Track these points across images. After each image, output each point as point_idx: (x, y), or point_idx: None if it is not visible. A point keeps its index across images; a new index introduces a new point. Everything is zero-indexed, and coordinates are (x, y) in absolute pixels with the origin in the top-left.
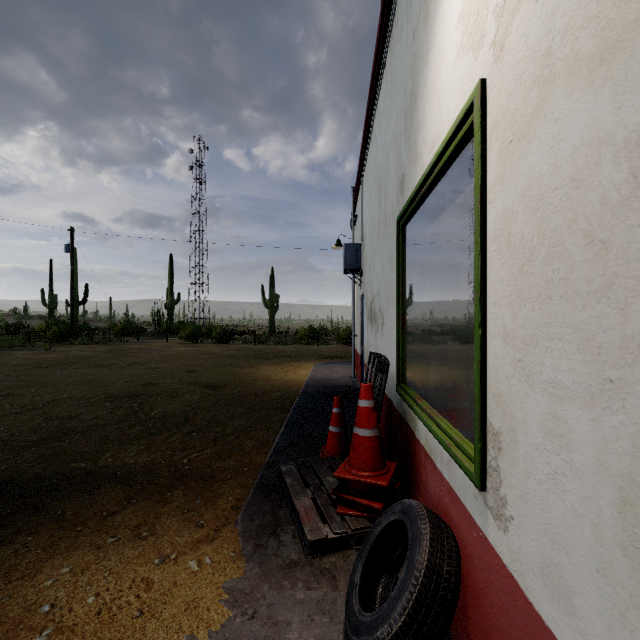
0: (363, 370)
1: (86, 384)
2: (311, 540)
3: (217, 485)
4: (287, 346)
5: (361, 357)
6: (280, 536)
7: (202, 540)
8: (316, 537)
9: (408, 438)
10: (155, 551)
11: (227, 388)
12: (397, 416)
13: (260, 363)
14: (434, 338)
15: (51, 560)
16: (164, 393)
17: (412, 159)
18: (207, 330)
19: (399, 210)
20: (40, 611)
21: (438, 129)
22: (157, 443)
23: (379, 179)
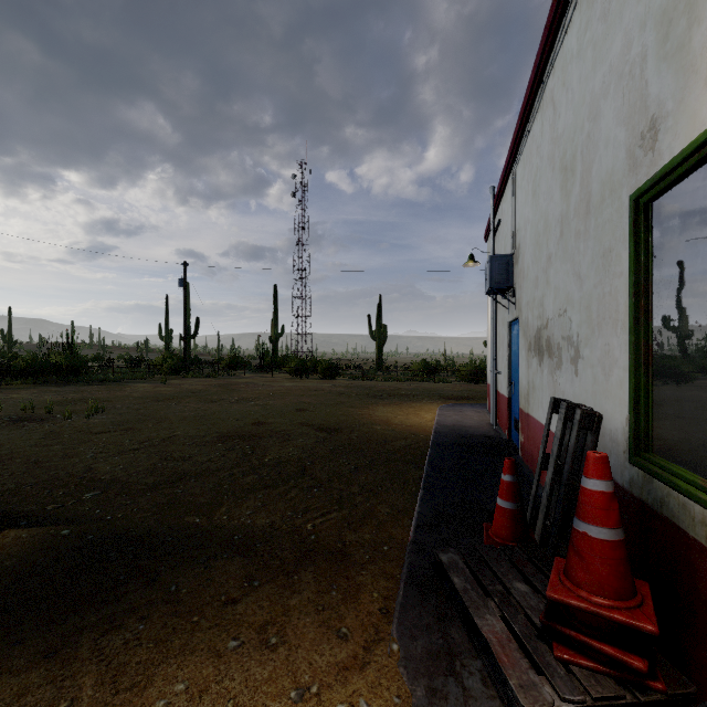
0: (512, 417)
1: (198, 420)
2: None
3: (354, 570)
4: (399, 383)
5: (508, 400)
6: (462, 678)
7: (349, 664)
8: (535, 704)
9: (677, 548)
10: (289, 675)
11: (343, 432)
12: (630, 501)
13: (374, 403)
14: None
15: (164, 665)
16: (275, 435)
17: (696, 77)
18: (311, 364)
19: (638, 179)
20: None
21: None
22: (274, 499)
23: (564, 154)
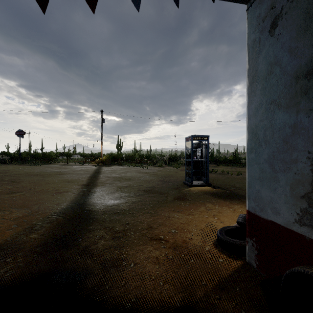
0: None
1: None
2: None
3: None
4: None
5: None
6: None
7: None
8: None
9: None
10: None
11: None
12: None
13: None
14: None
15: (237, 204)
16: None
17: None
18: None
19: None
20: (233, 208)
21: None
22: None
23: None
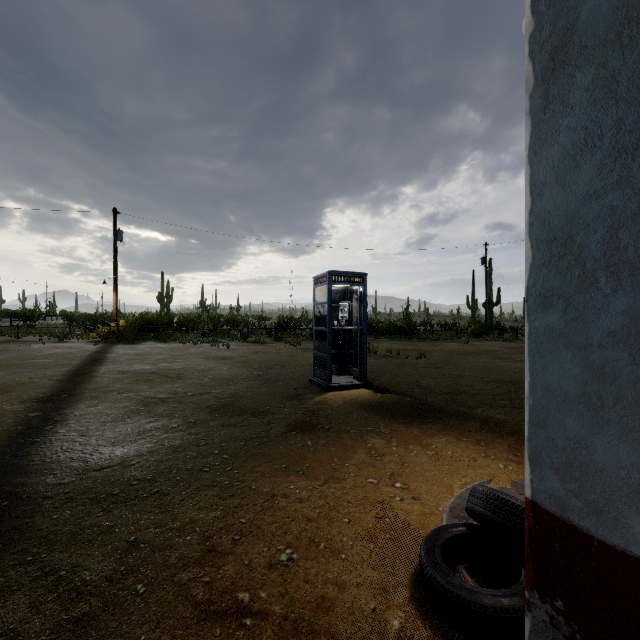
0: None
1: (483, 369)
2: None
3: None
4: None
5: None
6: None
7: (513, 460)
8: None
9: None
10: (484, 451)
11: None
12: None
13: None
14: None
15: (438, 435)
16: None
17: None
18: None
19: None
20: (431, 446)
21: None
22: (514, 412)
23: None
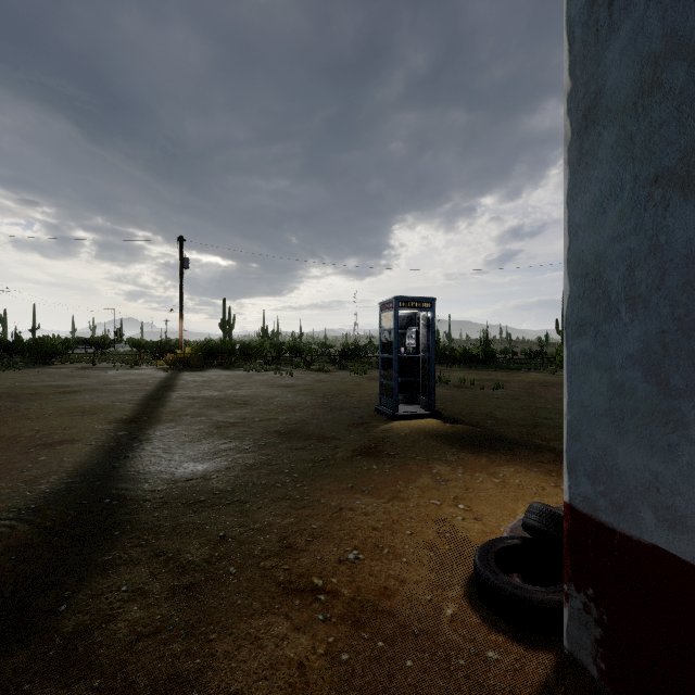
0: None
1: None
2: None
3: None
4: None
5: None
6: None
7: None
8: None
9: None
10: (554, 481)
11: None
12: None
13: None
14: None
15: (507, 464)
16: None
17: None
18: None
19: None
20: (499, 475)
21: None
22: None
23: None
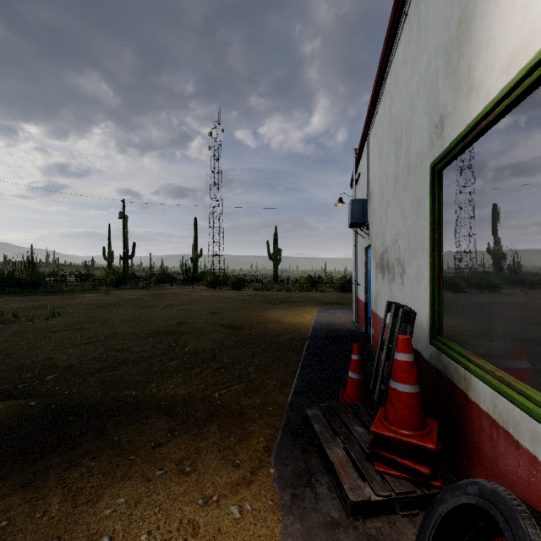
0: (367, 316)
1: (134, 321)
2: (354, 501)
3: (247, 423)
4: (290, 293)
5: (365, 304)
6: (315, 487)
7: (240, 482)
8: (359, 498)
9: (453, 397)
10: (198, 490)
11: (245, 329)
12: (430, 369)
13: (270, 307)
14: (504, 290)
15: (110, 488)
16: (194, 331)
17: (461, 93)
18: (223, 279)
19: (434, 154)
20: None
21: (524, 39)
22: (192, 377)
23: (396, 131)
